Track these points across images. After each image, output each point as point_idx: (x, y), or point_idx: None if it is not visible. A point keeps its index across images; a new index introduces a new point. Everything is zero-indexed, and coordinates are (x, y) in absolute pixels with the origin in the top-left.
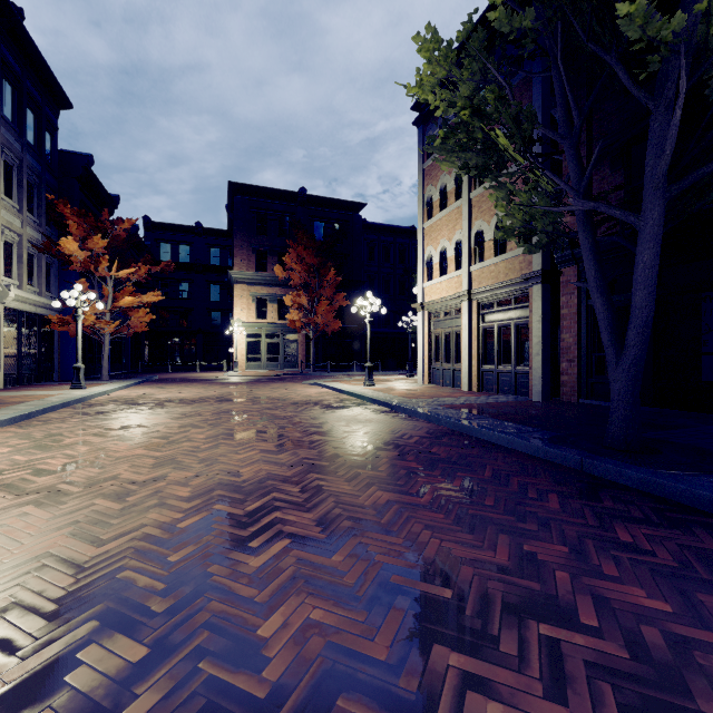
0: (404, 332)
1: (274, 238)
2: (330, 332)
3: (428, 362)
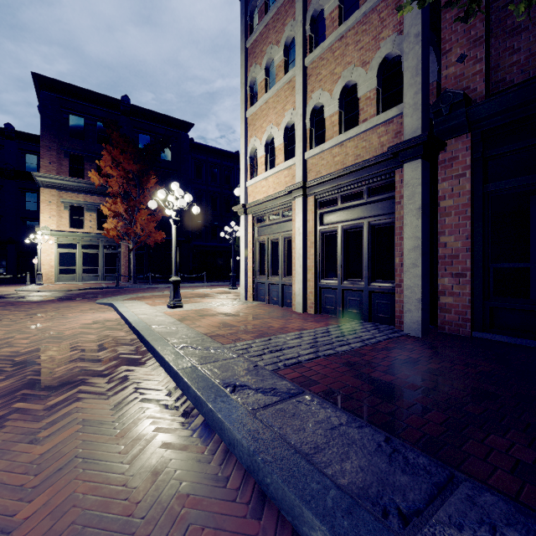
0: (229, 245)
1: (92, 144)
2: (152, 243)
3: (251, 275)
